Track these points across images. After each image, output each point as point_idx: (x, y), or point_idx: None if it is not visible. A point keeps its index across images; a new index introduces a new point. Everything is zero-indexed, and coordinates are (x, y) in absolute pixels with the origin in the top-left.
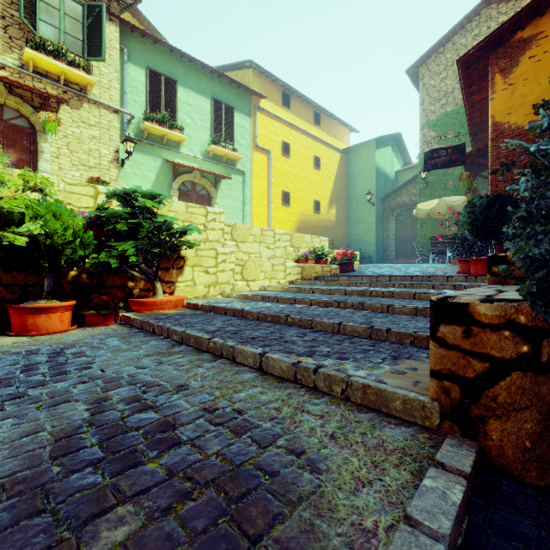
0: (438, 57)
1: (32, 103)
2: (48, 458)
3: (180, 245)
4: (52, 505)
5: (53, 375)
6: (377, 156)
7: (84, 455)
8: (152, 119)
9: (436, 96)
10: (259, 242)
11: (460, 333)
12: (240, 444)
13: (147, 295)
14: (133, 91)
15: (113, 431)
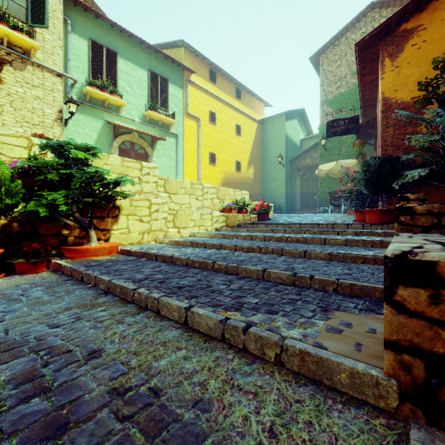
0: (334, 48)
1: None
2: None
3: (114, 195)
4: None
5: None
6: (286, 127)
7: None
8: (94, 84)
9: (332, 80)
10: (190, 194)
11: (425, 297)
12: None
13: (82, 242)
14: (76, 58)
15: None
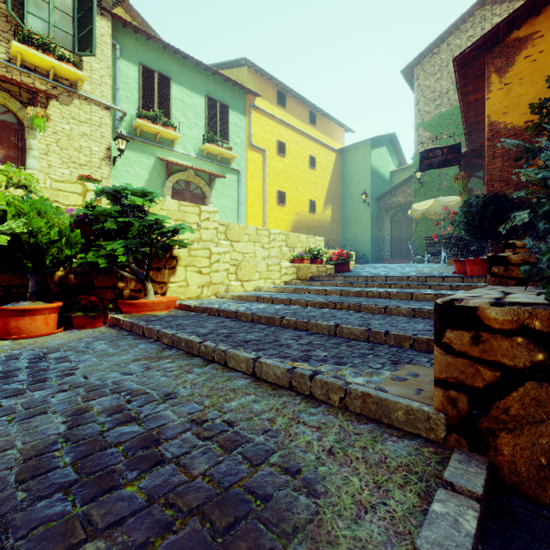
0: (433, 57)
1: (20, 98)
2: (13, 482)
3: (172, 244)
4: (10, 542)
5: (32, 382)
6: (372, 156)
7: (55, 477)
8: (145, 116)
9: (430, 97)
10: (254, 242)
11: (468, 338)
12: (229, 462)
13: (138, 296)
14: (125, 88)
15: (90, 448)
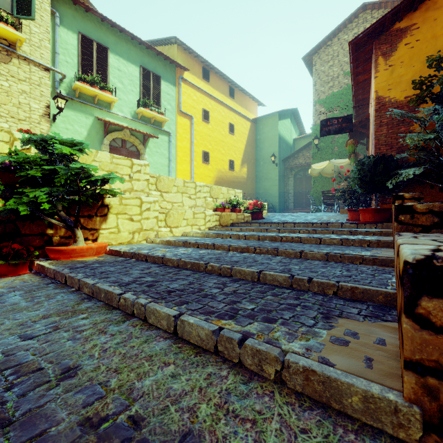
0: (327, 48)
1: None
2: None
3: (102, 193)
4: None
5: None
6: (280, 126)
7: None
8: (83, 79)
9: (325, 80)
10: (182, 193)
11: None
12: None
13: (68, 242)
14: (65, 53)
15: None
